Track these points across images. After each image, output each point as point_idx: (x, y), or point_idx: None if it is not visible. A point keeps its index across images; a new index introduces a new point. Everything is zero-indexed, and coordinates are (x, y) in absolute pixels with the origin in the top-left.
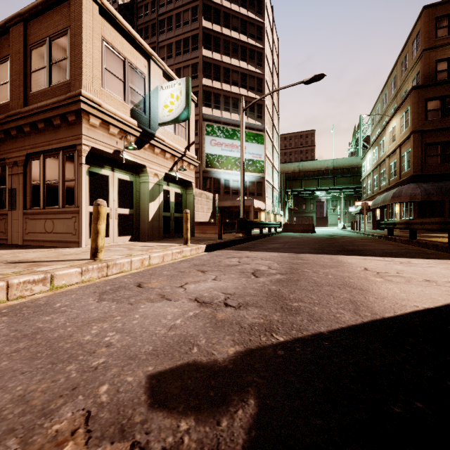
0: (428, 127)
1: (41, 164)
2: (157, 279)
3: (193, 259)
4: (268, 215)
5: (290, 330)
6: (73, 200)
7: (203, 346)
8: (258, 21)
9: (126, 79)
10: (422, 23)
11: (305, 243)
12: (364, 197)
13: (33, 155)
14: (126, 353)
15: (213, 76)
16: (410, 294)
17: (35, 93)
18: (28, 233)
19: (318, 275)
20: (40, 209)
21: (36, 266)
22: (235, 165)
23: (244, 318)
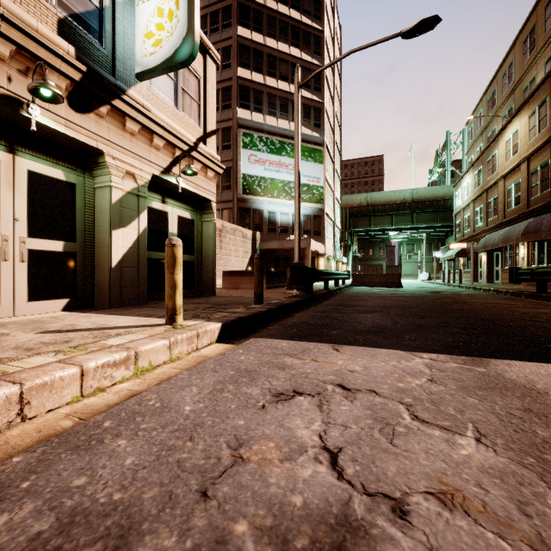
0: None
1: None
2: None
3: (134, 411)
4: (329, 262)
5: None
6: None
7: None
8: None
9: None
10: None
11: (424, 311)
12: (458, 237)
13: None
14: None
15: (252, 65)
16: None
17: None
18: None
19: None
20: None
21: None
22: (283, 192)
23: None
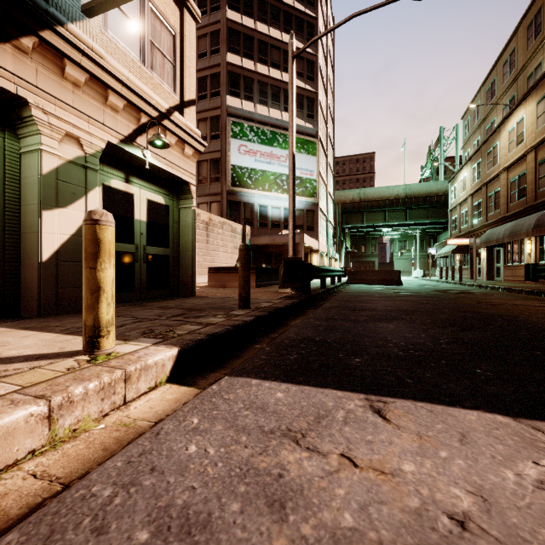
0: None
1: None
2: None
3: None
4: (322, 259)
5: None
6: None
7: None
8: None
9: None
10: None
11: (456, 317)
12: (454, 233)
13: None
14: None
15: (243, 51)
16: None
17: None
18: None
19: None
20: None
21: None
22: (275, 184)
23: None
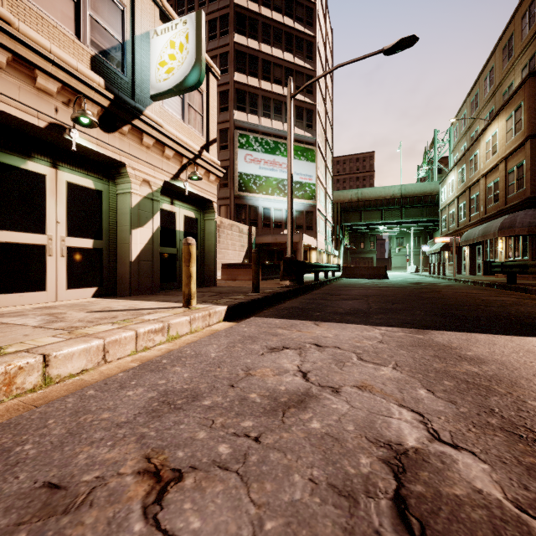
0: None
1: None
2: None
3: (179, 355)
4: (321, 255)
5: None
6: None
7: None
8: (307, 0)
9: None
10: None
11: (398, 298)
12: (444, 232)
13: None
14: None
15: (248, 70)
16: None
17: None
18: None
19: None
20: None
21: None
22: (277, 189)
23: None
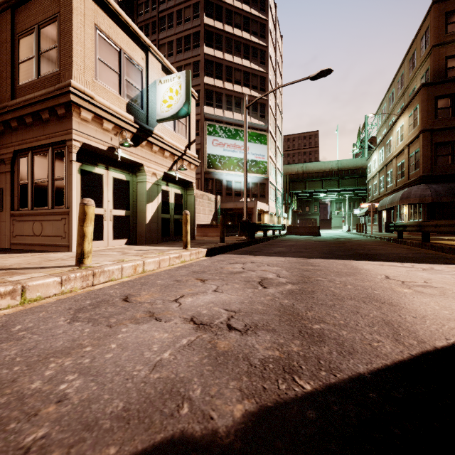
0: (438, 126)
1: (29, 161)
2: (149, 290)
3: (192, 264)
4: (272, 217)
5: (318, 371)
6: (63, 200)
7: (197, 401)
8: (261, 18)
9: (121, 71)
10: (431, 18)
11: (312, 247)
12: (370, 199)
13: (21, 152)
14: (82, 416)
15: (215, 74)
16: (454, 312)
17: (23, 86)
18: (15, 236)
19: (335, 285)
20: (28, 211)
21: (9, 275)
22: (237, 166)
23: (253, 348)
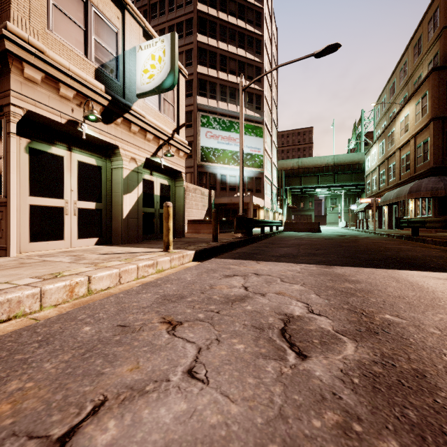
0: None
1: None
2: (35, 371)
3: (167, 279)
4: (267, 213)
5: None
6: (1, 187)
7: None
8: (257, 6)
9: (88, 28)
10: None
11: (322, 246)
12: (368, 194)
13: None
14: None
15: (208, 63)
16: None
17: None
18: None
19: (441, 342)
20: None
21: None
22: (232, 159)
23: None
